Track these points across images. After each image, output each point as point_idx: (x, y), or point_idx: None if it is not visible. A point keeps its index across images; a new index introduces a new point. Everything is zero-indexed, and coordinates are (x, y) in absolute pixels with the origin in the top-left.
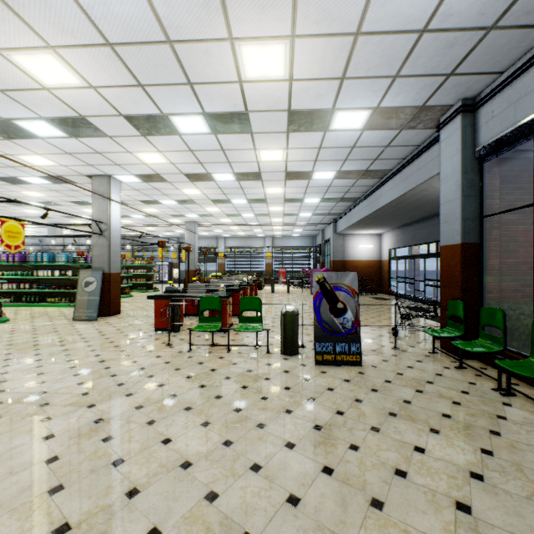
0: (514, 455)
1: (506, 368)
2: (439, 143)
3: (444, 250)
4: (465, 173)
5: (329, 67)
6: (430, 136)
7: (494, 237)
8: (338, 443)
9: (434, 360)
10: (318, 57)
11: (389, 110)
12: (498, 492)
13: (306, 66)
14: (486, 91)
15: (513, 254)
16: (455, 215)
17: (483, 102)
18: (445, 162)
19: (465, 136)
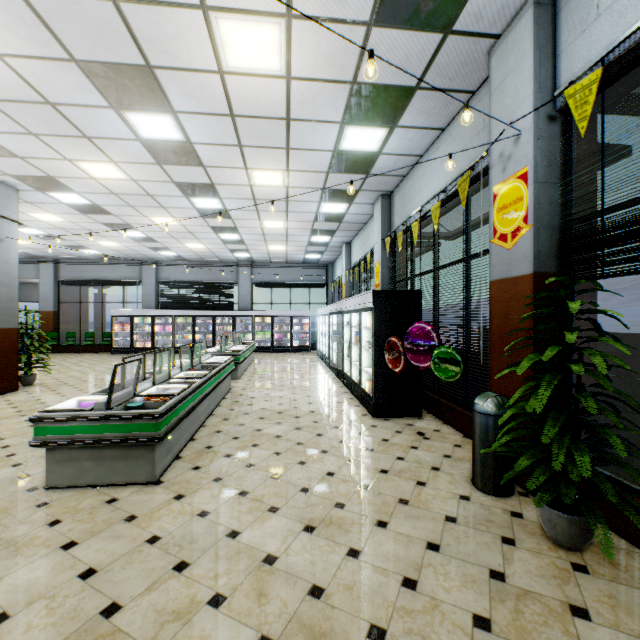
0: (95, 355)
1: (84, 344)
2: (34, 265)
3: (43, 313)
4: (55, 286)
5: (34, 247)
6: (27, 259)
7: (62, 309)
8: (71, 359)
9: (49, 354)
10: (36, 246)
11: (29, 253)
12: (98, 356)
13: (29, 245)
14: (63, 260)
15: (64, 315)
16: (51, 300)
17: (63, 264)
18: (44, 278)
19: (55, 272)
